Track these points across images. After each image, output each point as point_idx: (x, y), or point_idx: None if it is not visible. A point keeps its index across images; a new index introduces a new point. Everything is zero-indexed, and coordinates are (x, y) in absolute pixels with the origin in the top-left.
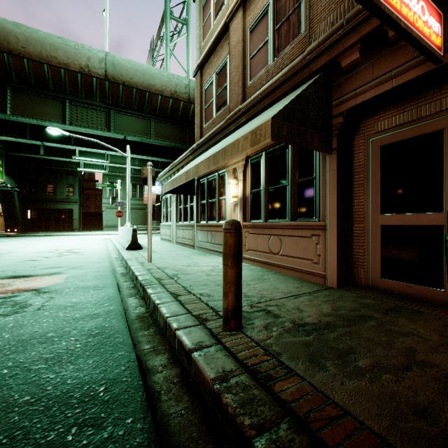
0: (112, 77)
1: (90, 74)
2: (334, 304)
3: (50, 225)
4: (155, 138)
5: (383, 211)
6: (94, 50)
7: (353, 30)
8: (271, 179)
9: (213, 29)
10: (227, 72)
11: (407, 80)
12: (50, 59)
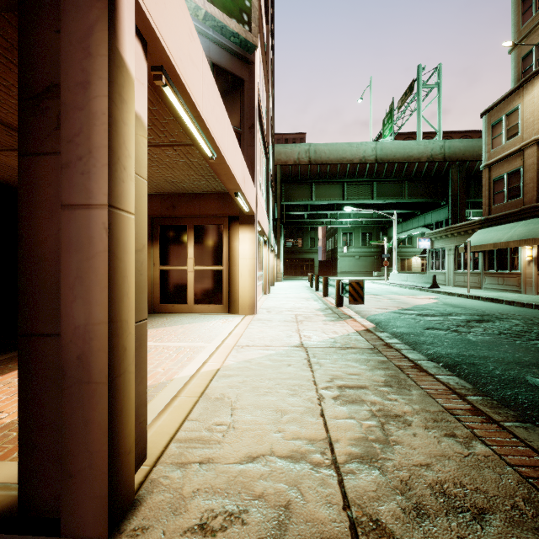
0: (380, 159)
1: (366, 162)
2: None
3: (297, 271)
4: (408, 197)
5: None
6: (368, 143)
7: None
8: None
9: (504, 145)
10: (520, 177)
11: None
12: (342, 160)
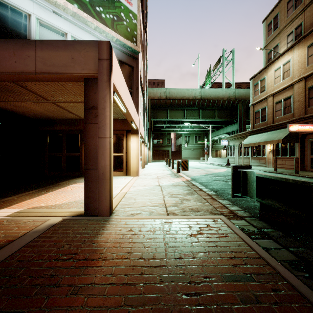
0: (203, 98)
1: (195, 99)
2: None
3: (160, 157)
4: (218, 118)
5: (311, 155)
6: (197, 89)
7: (302, 121)
8: (282, 146)
9: (259, 95)
10: (266, 111)
11: (312, 133)
12: (183, 97)
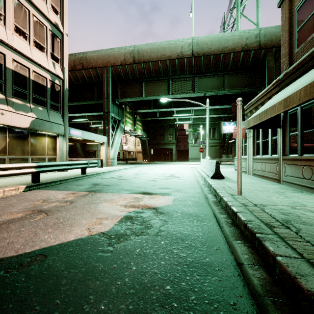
0: (196, 53)
1: (183, 57)
2: None
3: (161, 157)
4: (227, 89)
5: None
6: (185, 39)
7: None
8: None
9: None
10: None
11: None
12: (161, 57)
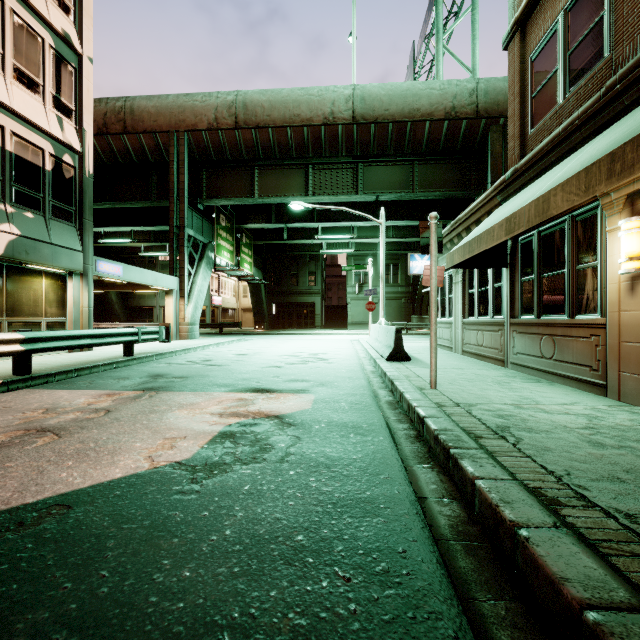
0: (361, 117)
1: (335, 122)
2: None
3: (293, 321)
4: (420, 189)
5: None
6: (339, 88)
7: None
8: None
9: None
10: None
11: None
12: (292, 119)
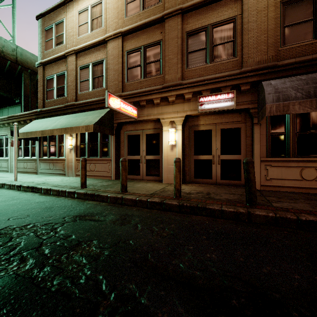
0: None
1: None
2: (113, 182)
3: None
4: None
5: (128, 155)
6: None
7: None
8: (91, 140)
9: (54, 49)
10: (65, 79)
11: (131, 121)
12: None
